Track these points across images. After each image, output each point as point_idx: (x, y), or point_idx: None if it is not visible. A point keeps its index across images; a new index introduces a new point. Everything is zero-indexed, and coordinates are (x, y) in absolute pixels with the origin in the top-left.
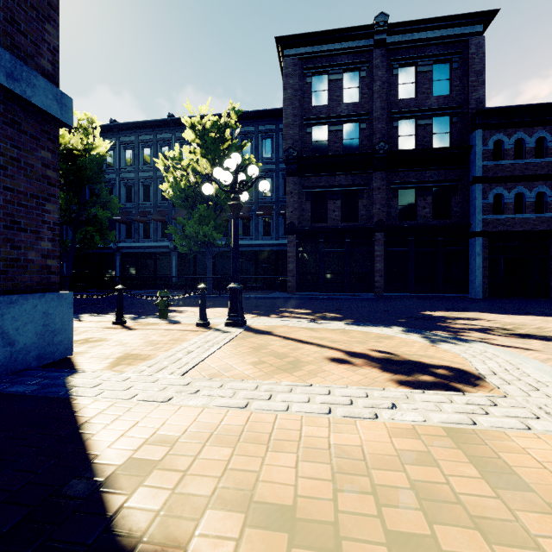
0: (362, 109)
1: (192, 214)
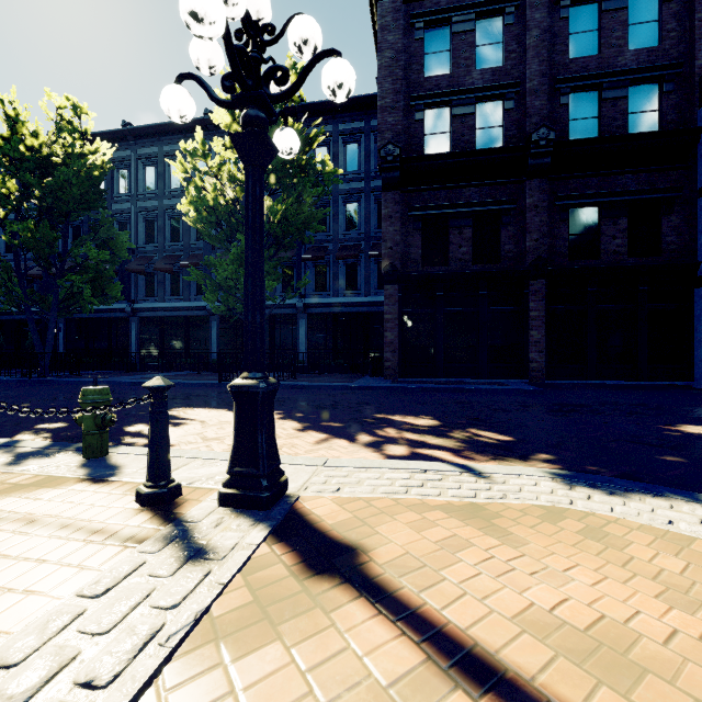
0: (508, 78)
1: None
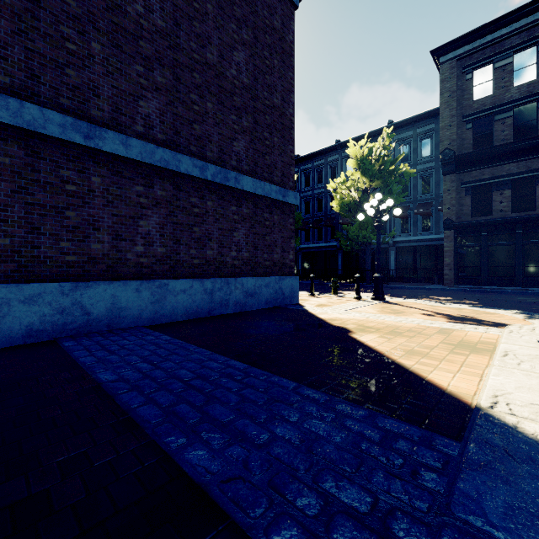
0: None
1: (354, 220)
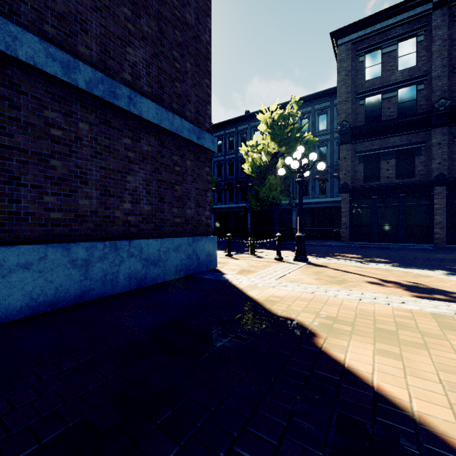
0: (419, 72)
1: (263, 183)
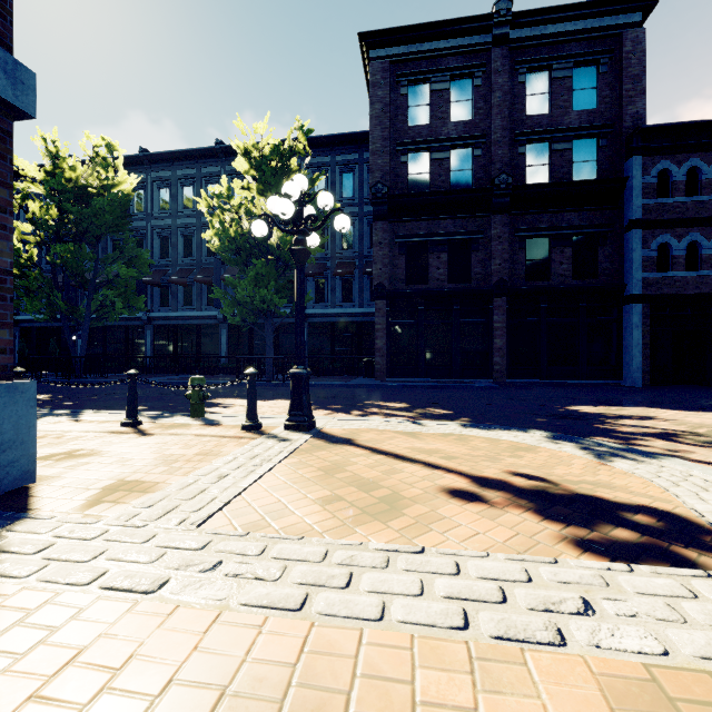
0: (476, 130)
1: (247, 272)
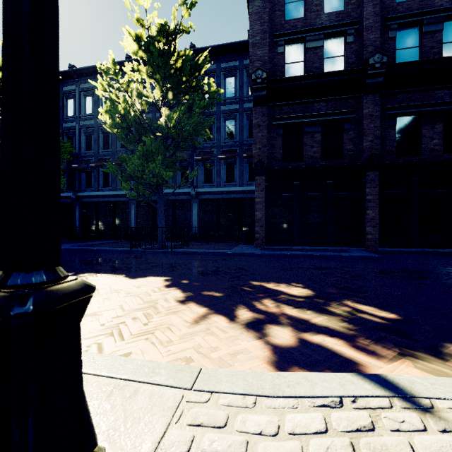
0: (348, 19)
1: None
